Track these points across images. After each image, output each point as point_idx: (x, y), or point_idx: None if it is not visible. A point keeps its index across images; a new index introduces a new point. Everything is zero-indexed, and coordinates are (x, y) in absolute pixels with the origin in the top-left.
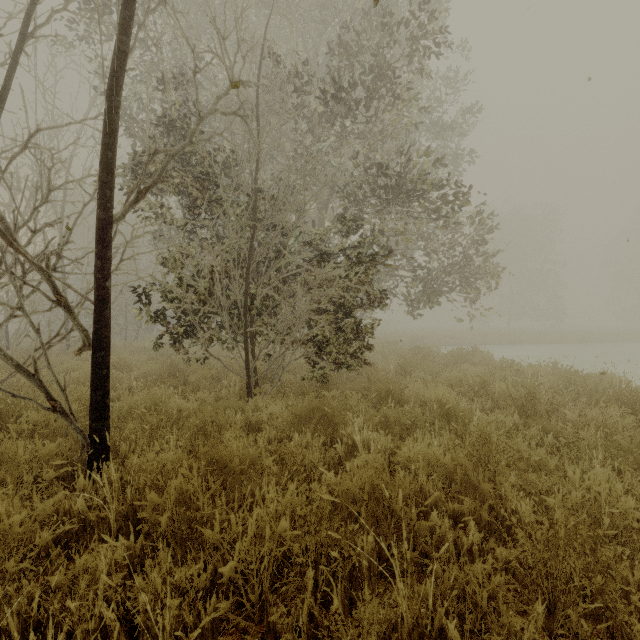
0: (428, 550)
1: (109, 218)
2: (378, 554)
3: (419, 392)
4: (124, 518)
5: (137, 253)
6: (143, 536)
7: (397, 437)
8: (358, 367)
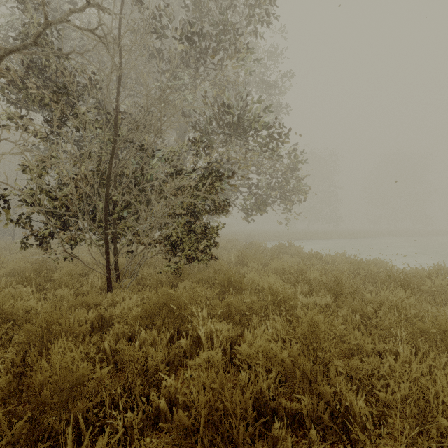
0: None
1: None
2: None
3: (254, 281)
4: None
5: None
6: None
7: (237, 327)
8: (206, 261)
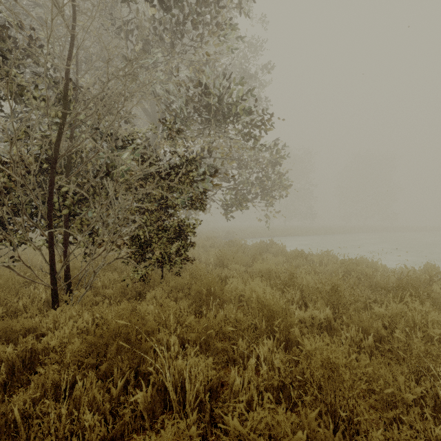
0: None
1: None
2: None
3: (238, 289)
4: None
5: None
6: None
7: (220, 366)
8: (181, 264)
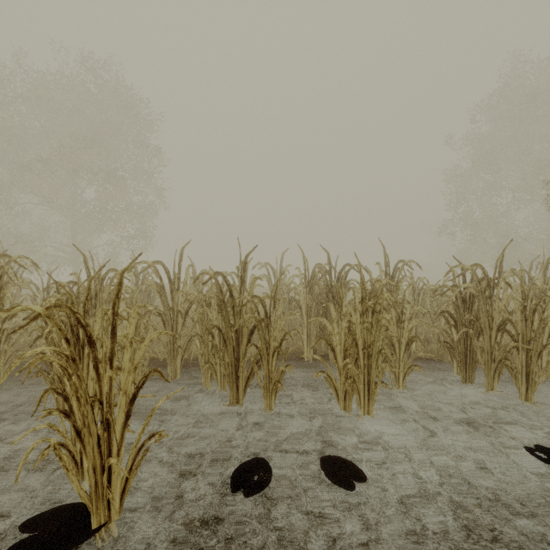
0: None
1: None
2: None
3: None
4: None
5: None
6: None
7: None
8: None
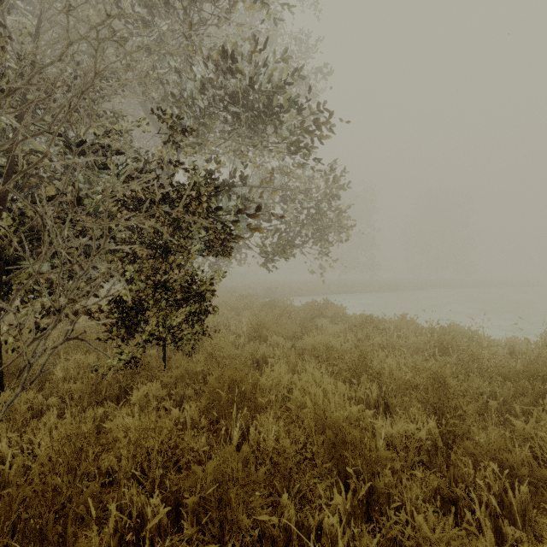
0: None
1: None
2: None
3: (281, 382)
4: None
5: None
6: None
7: None
8: (193, 341)
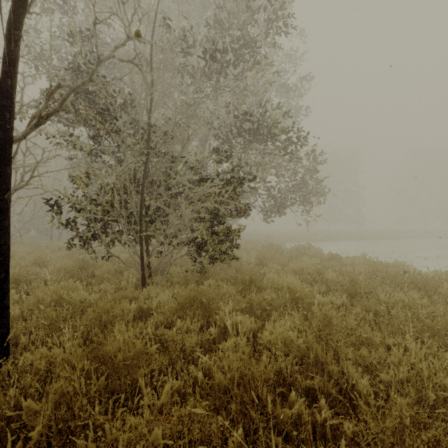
0: (288, 429)
1: (8, 138)
2: (246, 431)
3: (274, 280)
4: (7, 420)
5: (46, 171)
6: (22, 441)
7: (259, 320)
8: (228, 261)
